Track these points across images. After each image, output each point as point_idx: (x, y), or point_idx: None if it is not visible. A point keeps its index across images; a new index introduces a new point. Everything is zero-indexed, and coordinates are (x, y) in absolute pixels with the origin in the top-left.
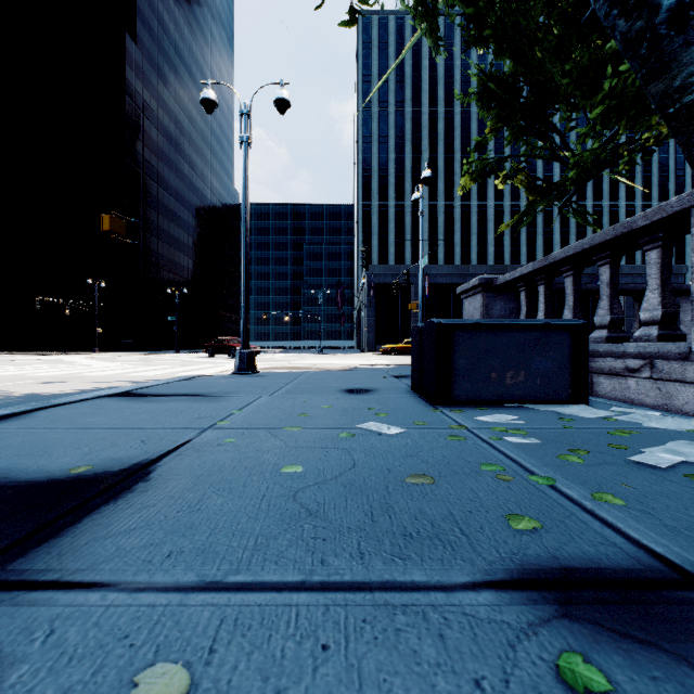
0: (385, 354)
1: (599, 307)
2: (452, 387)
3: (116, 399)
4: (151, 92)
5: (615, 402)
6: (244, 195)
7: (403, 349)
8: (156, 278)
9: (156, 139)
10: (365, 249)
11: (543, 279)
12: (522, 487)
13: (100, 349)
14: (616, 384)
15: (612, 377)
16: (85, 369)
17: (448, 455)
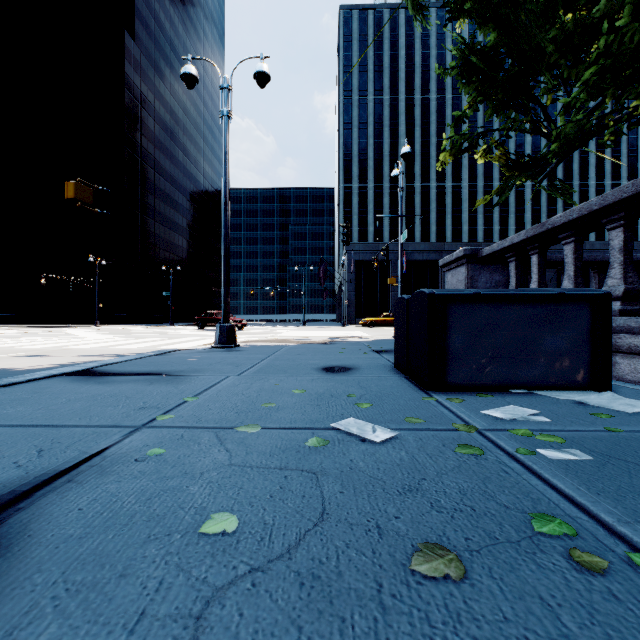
0: (365, 326)
1: (608, 276)
2: (447, 369)
3: (67, 379)
4: (148, 85)
5: (639, 387)
6: (224, 169)
7: (382, 322)
8: (153, 256)
9: (153, 128)
10: (346, 225)
11: (537, 247)
12: (636, 593)
13: (101, 322)
14: (638, 365)
15: (632, 357)
16: (75, 341)
17: (468, 490)
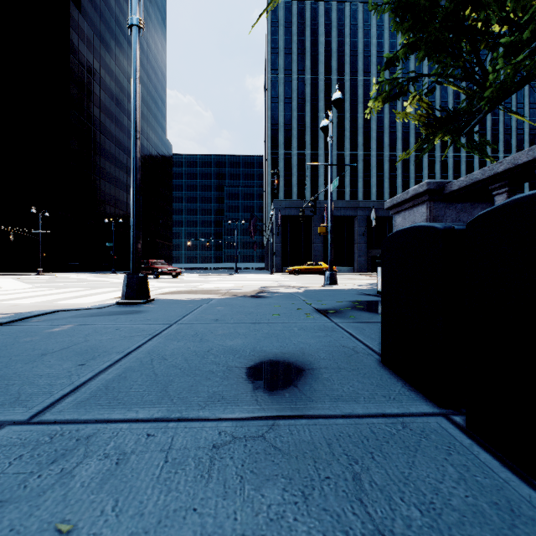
0: (290, 274)
1: None
2: None
3: None
4: (93, 54)
5: None
6: (134, 89)
7: (306, 270)
8: (98, 210)
9: (98, 94)
10: (276, 172)
11: None
12: None
13: (47, 270)
14: None
15: None
16: None
17: None
